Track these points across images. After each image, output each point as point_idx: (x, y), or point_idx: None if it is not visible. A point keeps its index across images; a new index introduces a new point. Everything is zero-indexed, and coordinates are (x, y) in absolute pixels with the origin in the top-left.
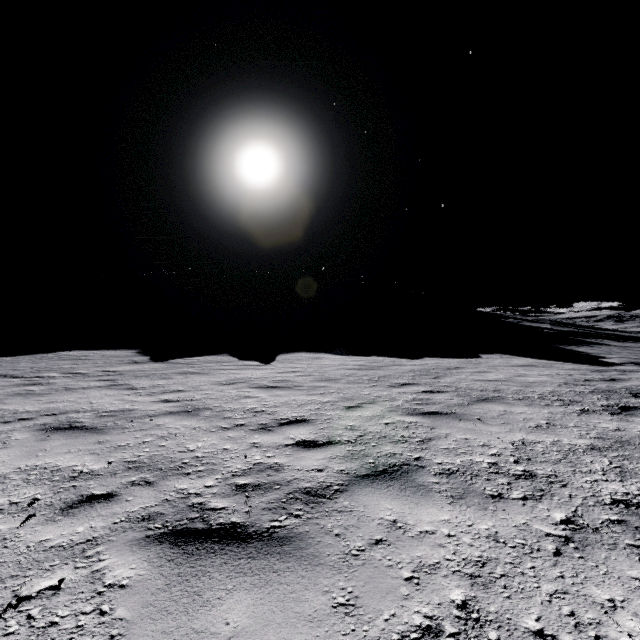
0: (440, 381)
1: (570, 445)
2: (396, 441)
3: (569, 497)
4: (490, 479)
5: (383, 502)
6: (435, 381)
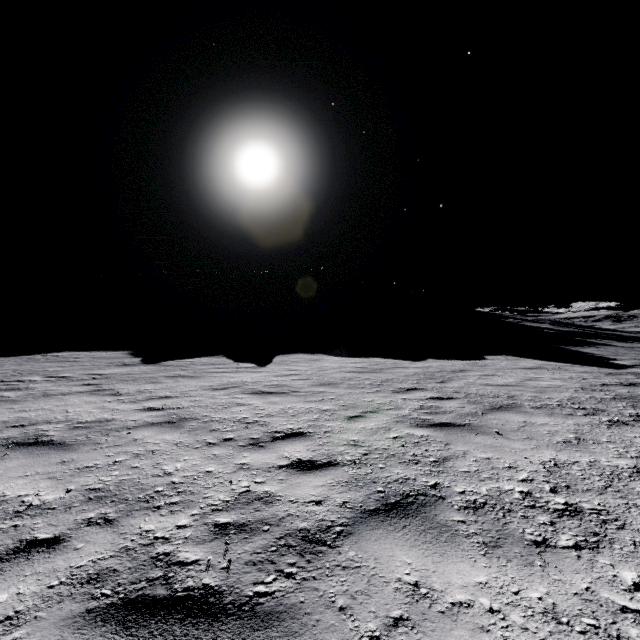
0: (447, 386)
1: (611, 467)
2: (407, 461)
3: (633, 545)
4: (527, 516)
5: (399, 552)
6: (442, 386)
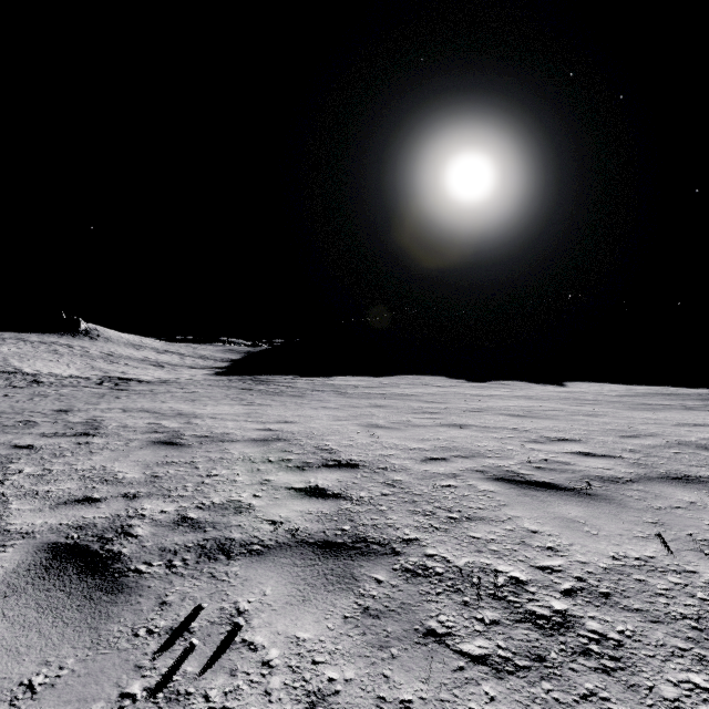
0: None
1: None
2: (685, 406)
3: None
4: None
5: (680, 410)
6: None
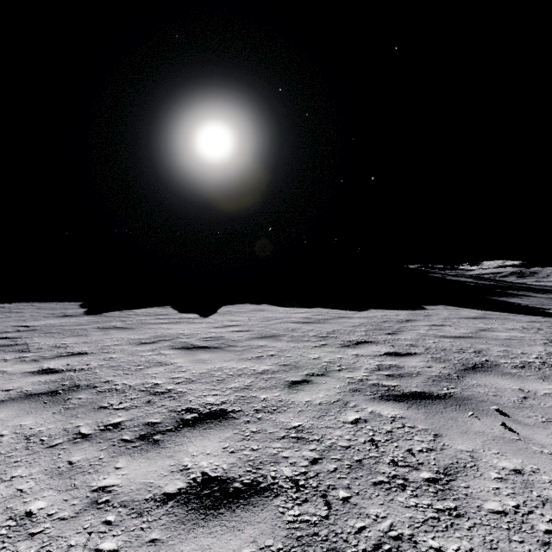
0: (400, 338)
1: None
2: (386, 481)
3: None
4: None
5: None
6: (394, 338)
